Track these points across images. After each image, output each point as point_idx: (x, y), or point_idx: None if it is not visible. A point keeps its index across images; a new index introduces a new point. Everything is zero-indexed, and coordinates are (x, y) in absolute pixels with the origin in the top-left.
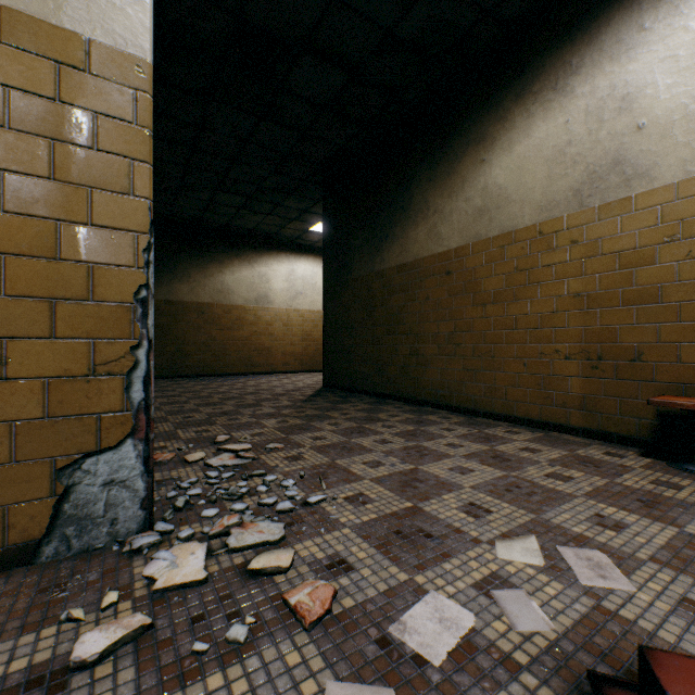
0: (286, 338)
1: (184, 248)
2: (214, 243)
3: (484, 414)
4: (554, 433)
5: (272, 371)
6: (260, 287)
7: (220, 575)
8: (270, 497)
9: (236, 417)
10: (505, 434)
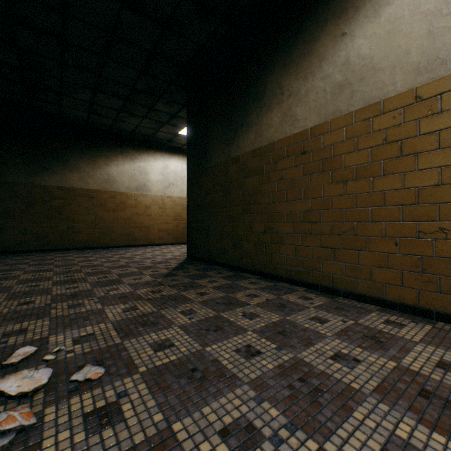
0: (161, 218)
1: (74, 144)
2: (101, 142)
3: (345, 293)
4: (441, 324)
5: (149, 244)
6: (140, 178)
7: None
8: None
9: (81, 302)
10: (389, 328)
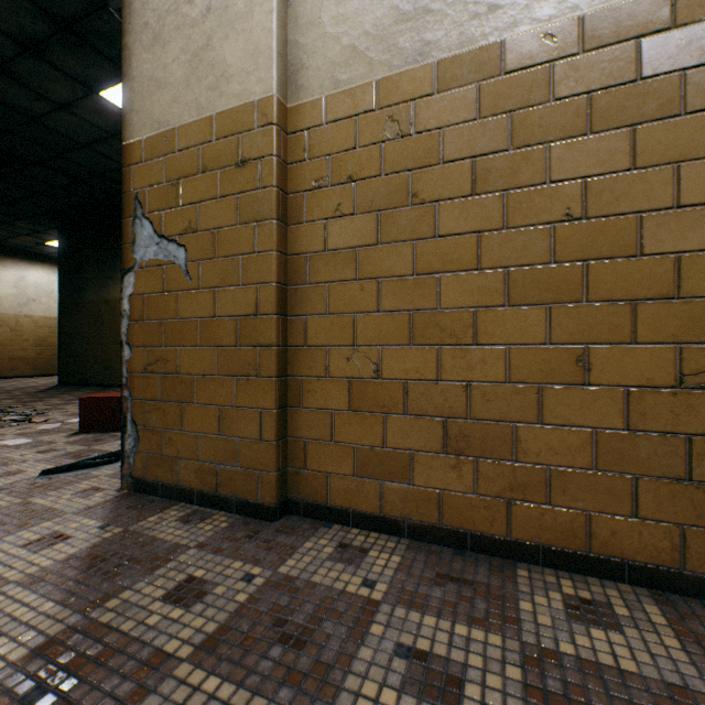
0: (15, 343)
1: None
2: None
3: None
4: None
5: None
6: None
7: (3, 423)
8: (19, 414)
9: None
10: None
